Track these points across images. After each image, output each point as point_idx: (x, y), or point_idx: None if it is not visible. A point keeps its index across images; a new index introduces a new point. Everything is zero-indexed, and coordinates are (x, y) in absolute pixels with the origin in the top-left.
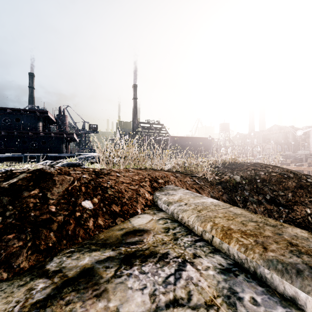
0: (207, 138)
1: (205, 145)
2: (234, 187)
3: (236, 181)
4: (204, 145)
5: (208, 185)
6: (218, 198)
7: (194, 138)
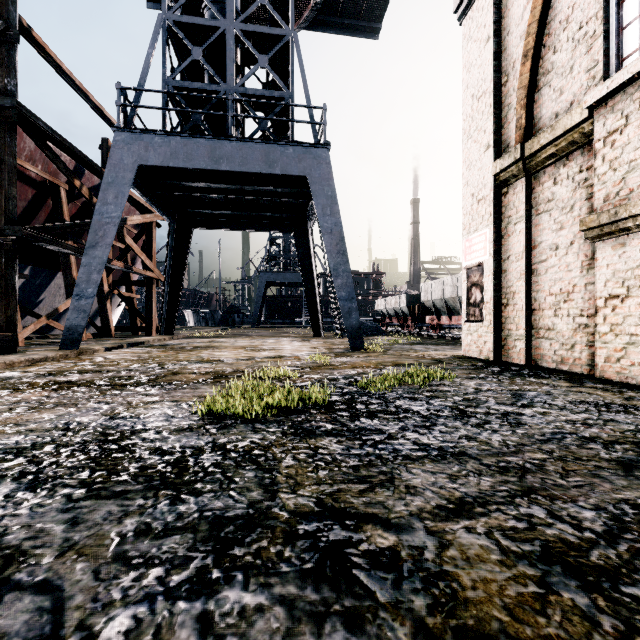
0: None
1: None
2: None
3: None
4: None
5: None
6: None
7: None
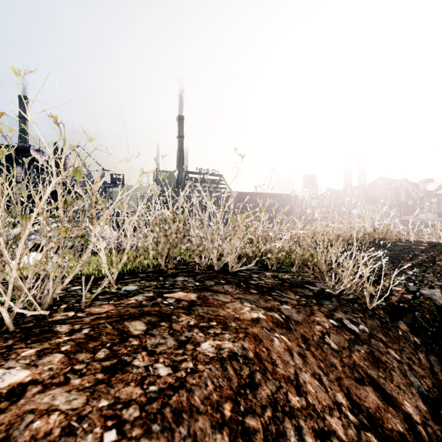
0: (288, 195)
1: (285, 206)
2: (440, 327)
3: (435, 302)
4: (284, 206)
5: (381, 331)
6: (439, 395)
7: (269, 194)
